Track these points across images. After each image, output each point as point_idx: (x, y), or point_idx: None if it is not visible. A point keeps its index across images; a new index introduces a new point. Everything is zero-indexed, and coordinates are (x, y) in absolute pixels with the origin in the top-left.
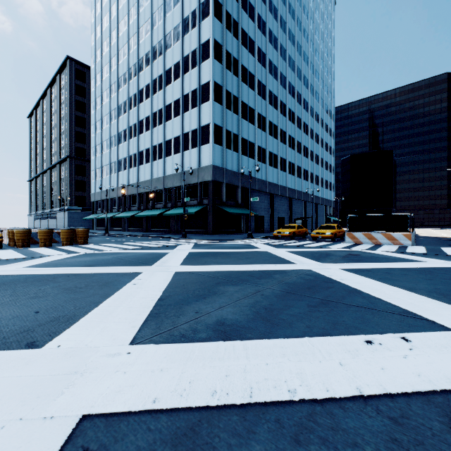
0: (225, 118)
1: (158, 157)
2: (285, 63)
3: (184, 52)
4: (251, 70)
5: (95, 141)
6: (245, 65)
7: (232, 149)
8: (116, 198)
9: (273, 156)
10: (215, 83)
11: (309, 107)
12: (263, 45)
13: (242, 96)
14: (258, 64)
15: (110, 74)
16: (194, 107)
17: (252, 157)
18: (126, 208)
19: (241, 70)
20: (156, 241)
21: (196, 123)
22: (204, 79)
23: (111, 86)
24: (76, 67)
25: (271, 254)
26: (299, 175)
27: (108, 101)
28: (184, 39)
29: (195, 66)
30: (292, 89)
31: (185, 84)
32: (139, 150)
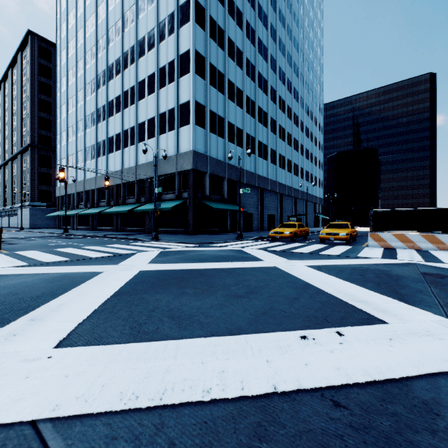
0: (209, 96)
1: (129, 143)
2: (275, 45)
3: (159, 17)
4: (239, 46)
5: (60, 128)
6: (232, 39)
7: (217, 133)
8: (83, 192)
9: (262, 146)
10: (196, 52)
11: (299, 97)
12: (252, 20)
13: (229, 74)
14: (247, 40)
15: (77, 49)
16: (171, 82)
17: (240, 145)
18: (94, 203)
19: (227, 43)
20: (111, 245)
21: (174, 101)
22: (183, 48)
23: (78, 63)
24: (40, 44)
25: (288, 274)
26: (290, 169)
27: (74, 80)
28: (160, 1)
29: (173, 32)
30: (282, 75)
31: (161, 54)
32: (108, 136)
